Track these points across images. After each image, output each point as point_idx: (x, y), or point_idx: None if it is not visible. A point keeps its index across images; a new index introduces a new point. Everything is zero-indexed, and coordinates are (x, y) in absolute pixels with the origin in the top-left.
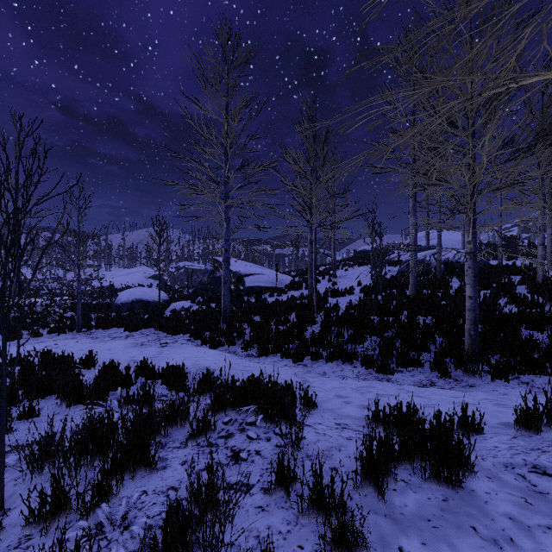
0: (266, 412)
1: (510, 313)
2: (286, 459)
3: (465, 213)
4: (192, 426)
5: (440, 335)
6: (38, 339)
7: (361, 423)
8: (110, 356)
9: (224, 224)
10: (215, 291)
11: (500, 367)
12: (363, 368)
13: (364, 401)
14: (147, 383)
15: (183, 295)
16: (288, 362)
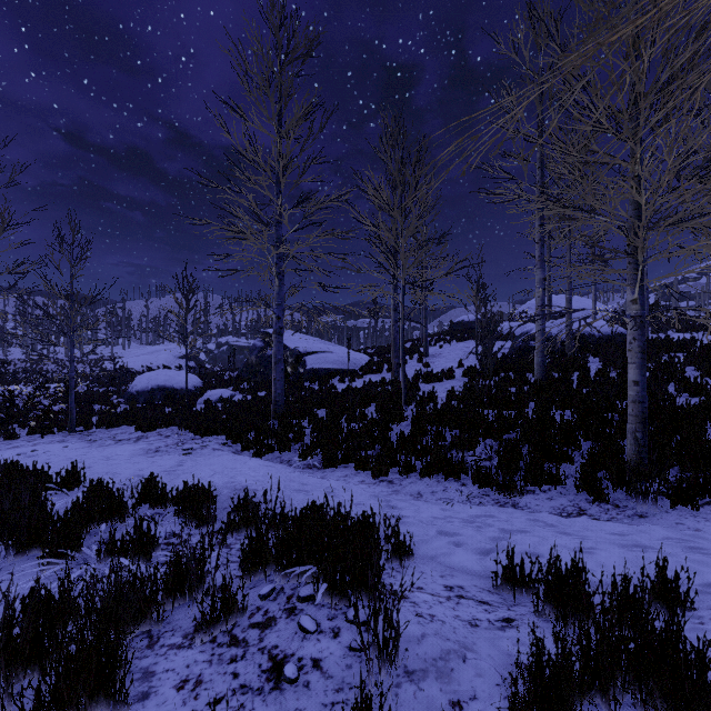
0: (331, 581)
1: (687, 406)
2: (369, 683)
3: (631, 257)
4: (203, 609)
5: (586, 438)
6: (12, 443)
7: (485, 584)
8: (107, 469)
9: (276, 281)
10: (265, 375)
11: (684, 488)
12: (476, 487)
13: (484, 542)
14: (153, 514)
15: (222, 380)
16: (366, 477)
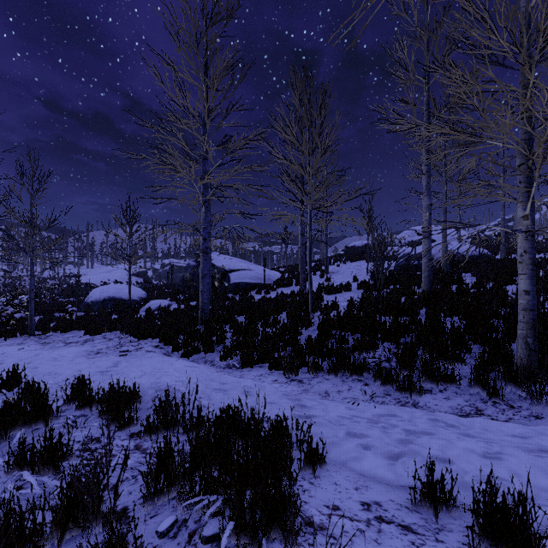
0: (238, 521)
1: None
2: None
3: (527, 174)
4: None
5: (474, 342)
6: None
7: (401, 498)
8: (50, 370)
9: (202, 208)
10: (197, 289)
11: None
12: (377, 386)
13: (393, 446)
14: (79, 415)
15: (163, 292)
16: (278, 376)
